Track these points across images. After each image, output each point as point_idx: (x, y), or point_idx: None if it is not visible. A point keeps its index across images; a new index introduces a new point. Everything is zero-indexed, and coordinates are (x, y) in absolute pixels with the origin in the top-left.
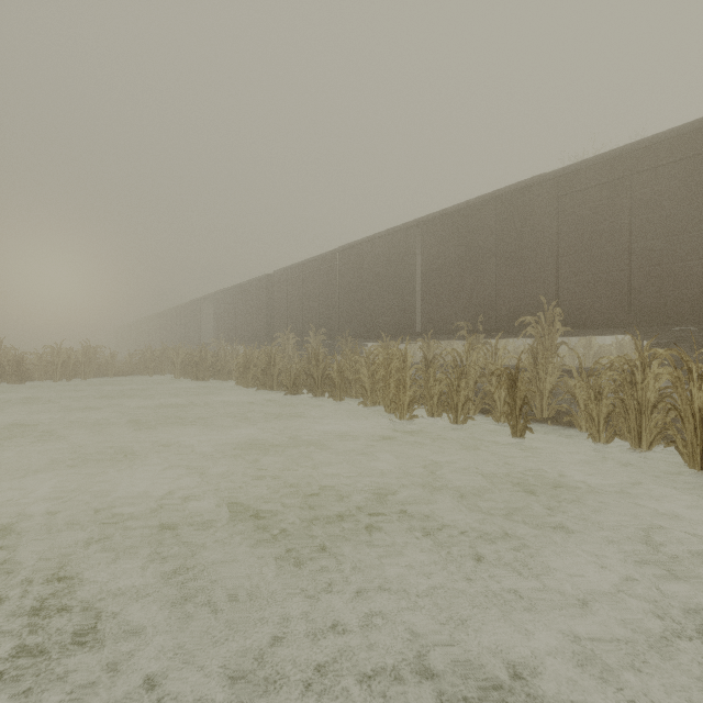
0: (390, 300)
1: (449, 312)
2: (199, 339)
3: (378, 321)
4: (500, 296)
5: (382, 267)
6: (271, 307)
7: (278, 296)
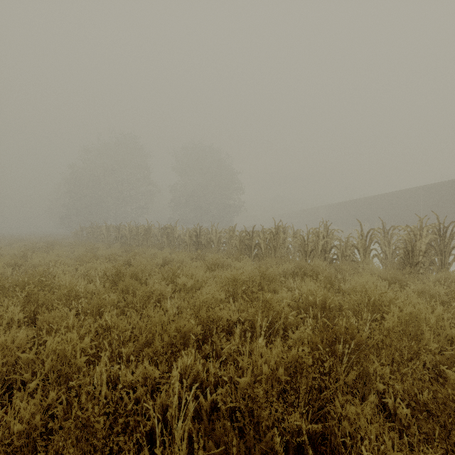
0: (410, 212)
1: (432, 217)
2: (317, 224)
3: (405, 219)
4: (450, 213)
5: (407, 201)
6: (356, 212)
7: (359, 208)
